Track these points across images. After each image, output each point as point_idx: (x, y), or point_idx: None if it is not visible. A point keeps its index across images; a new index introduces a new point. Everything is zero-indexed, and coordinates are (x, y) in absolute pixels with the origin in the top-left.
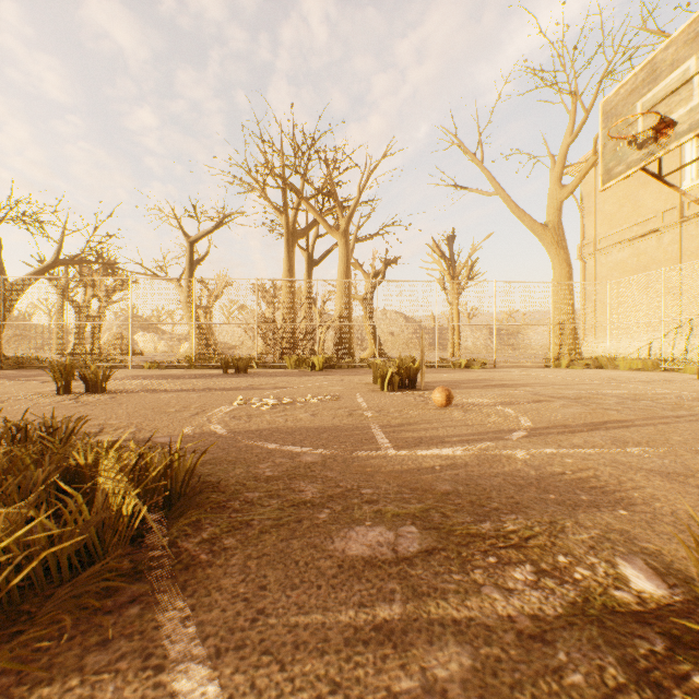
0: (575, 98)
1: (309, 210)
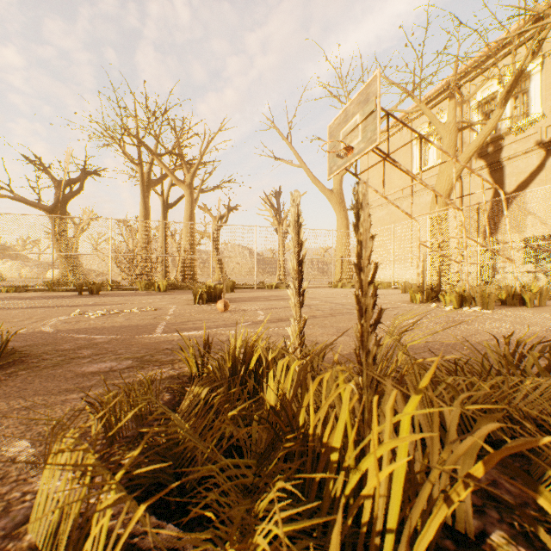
0: None
1: (160, 165)
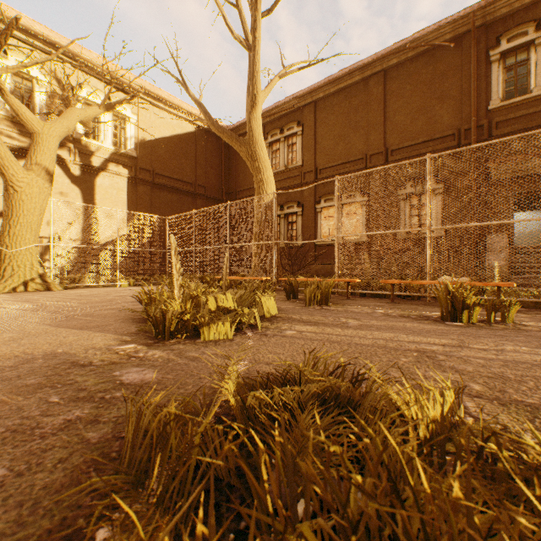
0: None
1: None
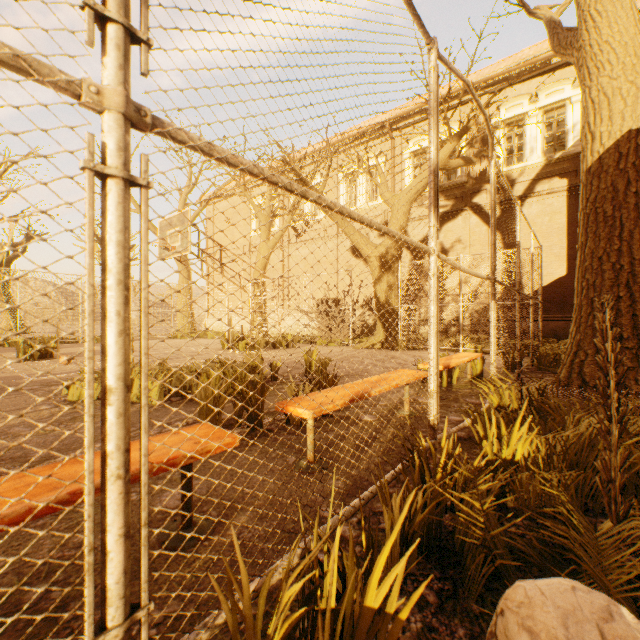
0: (191, 166)
1: None
